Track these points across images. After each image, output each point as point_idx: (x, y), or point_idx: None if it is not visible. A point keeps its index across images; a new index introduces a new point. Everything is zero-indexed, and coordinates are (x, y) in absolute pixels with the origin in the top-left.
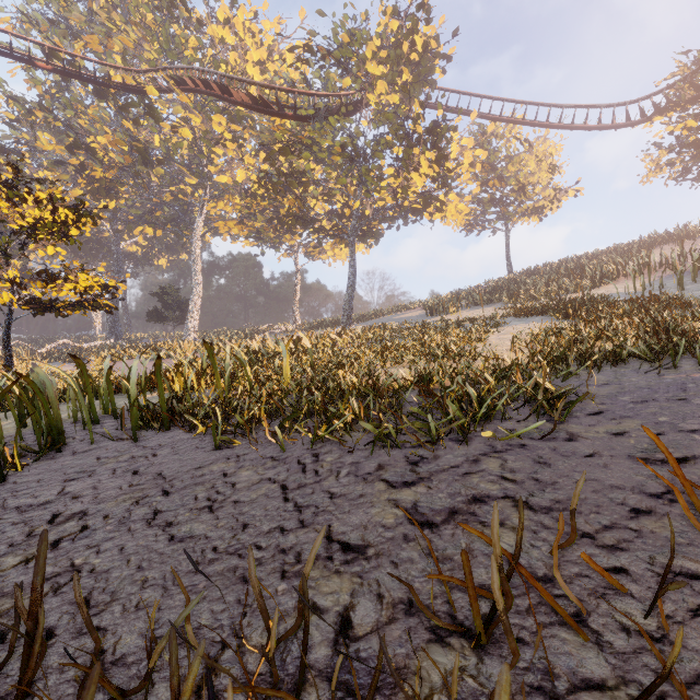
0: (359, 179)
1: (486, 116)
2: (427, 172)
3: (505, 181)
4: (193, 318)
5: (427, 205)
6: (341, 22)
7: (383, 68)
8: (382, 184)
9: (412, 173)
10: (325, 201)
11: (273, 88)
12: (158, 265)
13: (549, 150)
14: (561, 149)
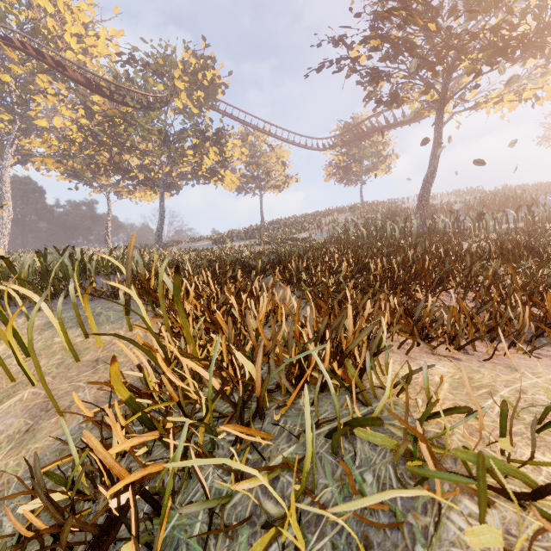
0: (169, 152)
1: (248, 125)
2: (213, 157)
3: (259, 166)
4: (2, 238)
5: (213, 175)
6: (159, 52)
7: (185, 82)
8: (185, 158)
9: (204, 156)
10: (138, 158)
11: (108, 81)
12: None
13: (283, 153)
14: (289, 153)
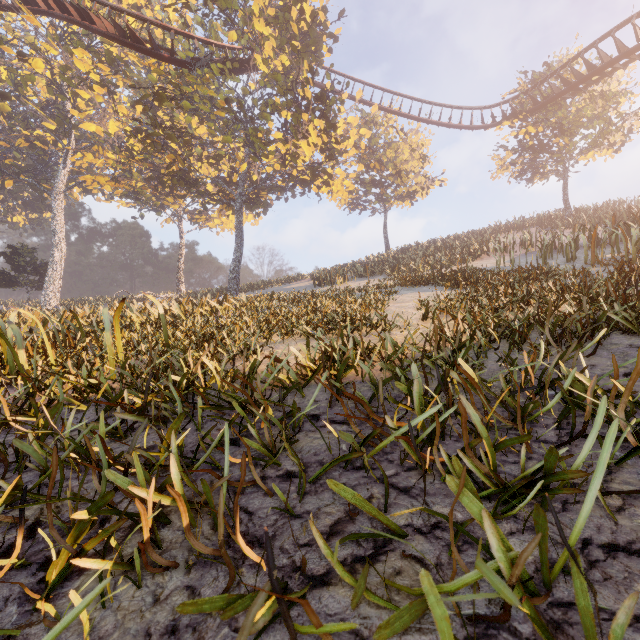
0: (246, 141)
1: (368, 102)
2: (315, 141)
3: (385, 164)
4: (52, 283)
5: (315, 176)
6: None
7: (271, 31)
8: (270, 148)
9: (301, 141)
10: (210, 165)
11: (145, 19)
12: (13, 222)
13: (420, 142)
14: (429, 143)
